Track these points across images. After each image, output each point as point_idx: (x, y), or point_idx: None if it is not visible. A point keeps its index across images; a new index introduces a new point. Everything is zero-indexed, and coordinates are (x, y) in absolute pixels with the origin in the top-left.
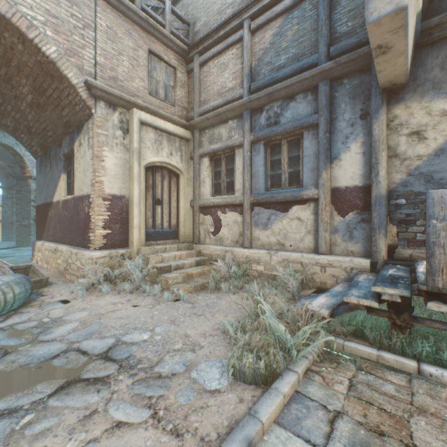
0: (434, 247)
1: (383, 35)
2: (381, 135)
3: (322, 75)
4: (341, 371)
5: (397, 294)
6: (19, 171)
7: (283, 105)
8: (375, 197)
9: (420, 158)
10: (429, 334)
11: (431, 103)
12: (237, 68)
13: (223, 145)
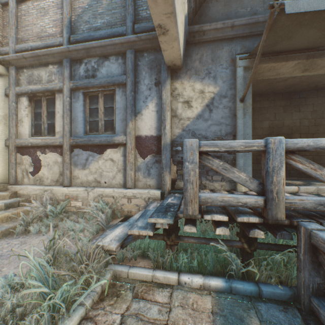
0: (187, 184)
1: (161, 16)
2: (167, 100)
3: (129, 44)
4: (118, 306)
5: (165, 223)
6: None
7: (100, 62)
8: (163, 144)
9: (189, 120)
10: (188, 247)
11: (195, 84)
12: (57, 17)
13: (42, 87)
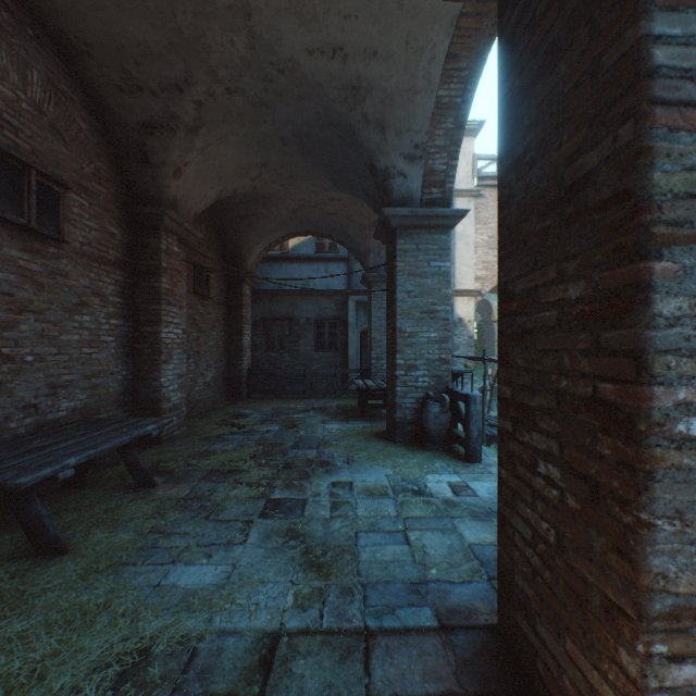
0: None
1: None
2: None
3: None
4: None
5: None
6: (485, 317)
7: None
8: None
9: None
10: None
11: None
12: None
13: None
